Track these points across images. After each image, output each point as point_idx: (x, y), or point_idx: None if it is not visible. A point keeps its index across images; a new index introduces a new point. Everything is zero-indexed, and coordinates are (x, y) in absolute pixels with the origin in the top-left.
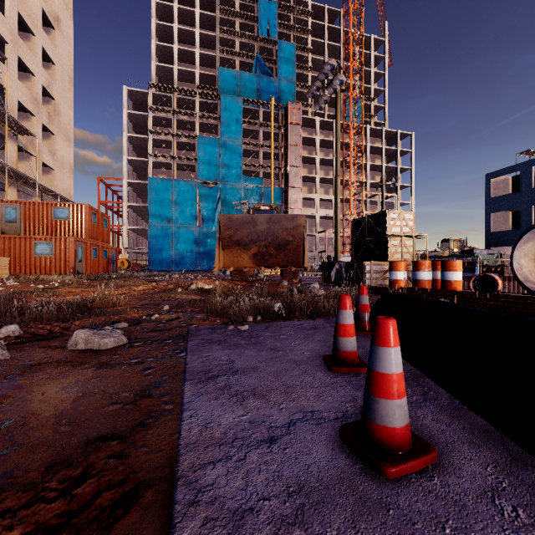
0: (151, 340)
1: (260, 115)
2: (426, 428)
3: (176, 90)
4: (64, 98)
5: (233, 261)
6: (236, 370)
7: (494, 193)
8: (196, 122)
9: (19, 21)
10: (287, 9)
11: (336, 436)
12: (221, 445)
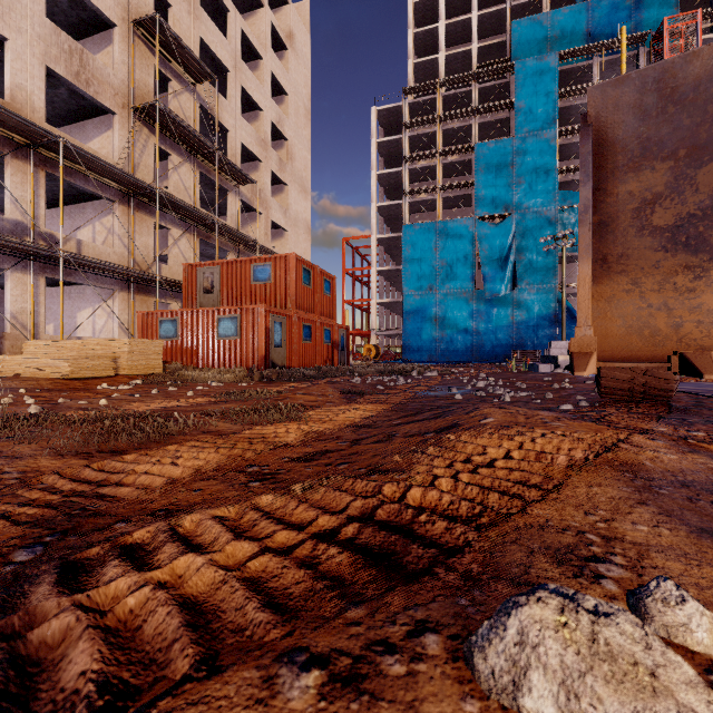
0: None
1: (594, 72)
2: None
3: (442, 85)
4: (299, 137)
5: (646, 326)
6: None
7: None
8: (472, 125)
9: (246, 46)
10: None
11: None
12: None
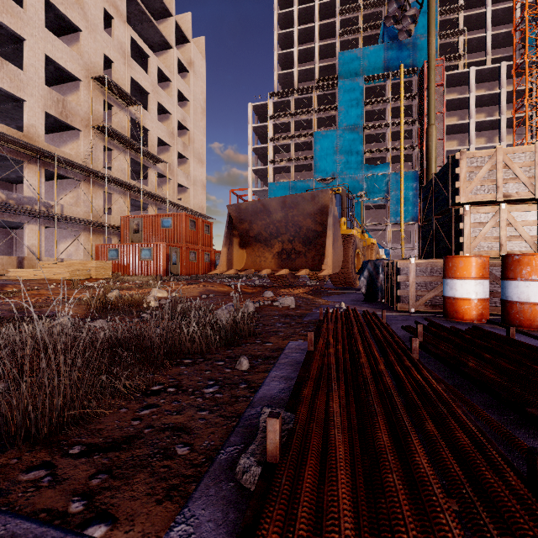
0: None
1: (387, 90)
2: None
3: (294, 92)
4: (197, 127)
5: (255, 261)
6: None
7: None
8: (313, 119)
9: (161, 74)
10: None
11: None
12: None
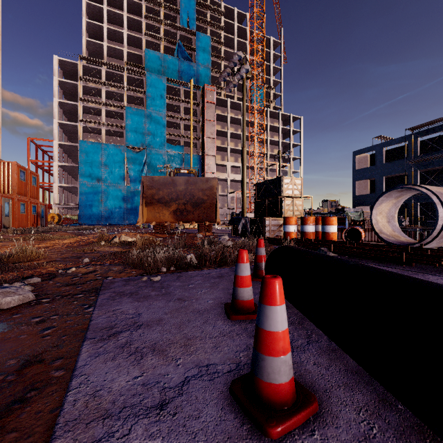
0: (61, 295)
1: (181, 93)
2: (309, 374)
3: (106, 64)
4: None
5: (156, 216)
6: (140, 324)
7: (358, 166)
8: (124, 94)
9: None
10: (204, 7)
11: (227, 393)
12: (106, 419)
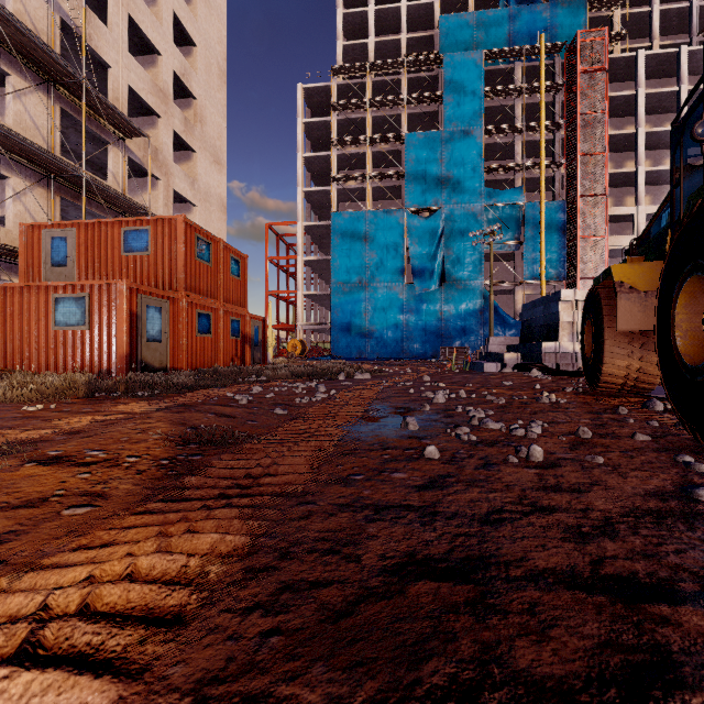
0: None
1: (516, 76)
2: None
3: (372, 69)
4: (211, 98)
5: None
6: None
7: None
8: (402, 114)
9: None
10: None
11: None
12: None
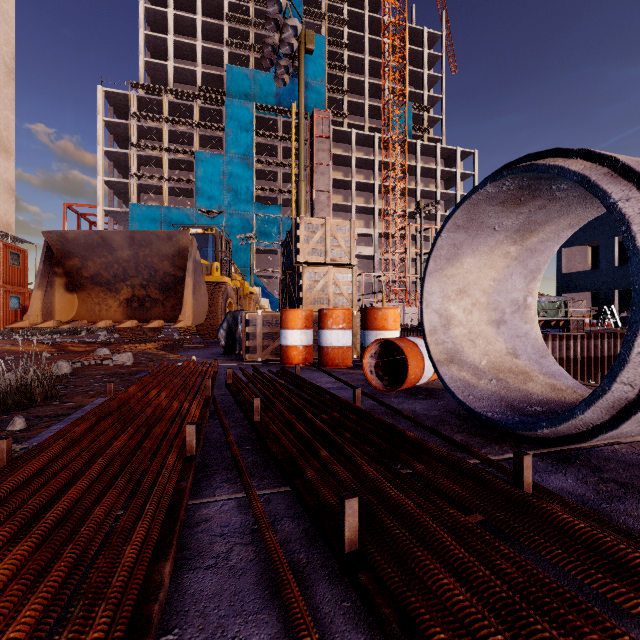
0: None
1: (279, 126)
2: None
3: (168, 92)
4: None
5: (93, 310)
6: None
7: None
8: (194, 134)
9: None
10: None
11: None
12: None
